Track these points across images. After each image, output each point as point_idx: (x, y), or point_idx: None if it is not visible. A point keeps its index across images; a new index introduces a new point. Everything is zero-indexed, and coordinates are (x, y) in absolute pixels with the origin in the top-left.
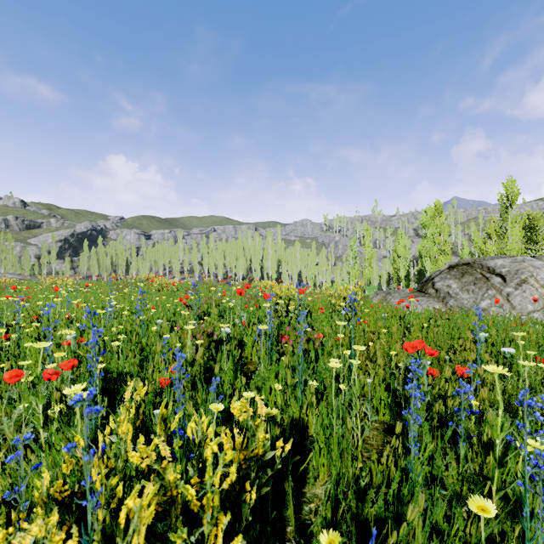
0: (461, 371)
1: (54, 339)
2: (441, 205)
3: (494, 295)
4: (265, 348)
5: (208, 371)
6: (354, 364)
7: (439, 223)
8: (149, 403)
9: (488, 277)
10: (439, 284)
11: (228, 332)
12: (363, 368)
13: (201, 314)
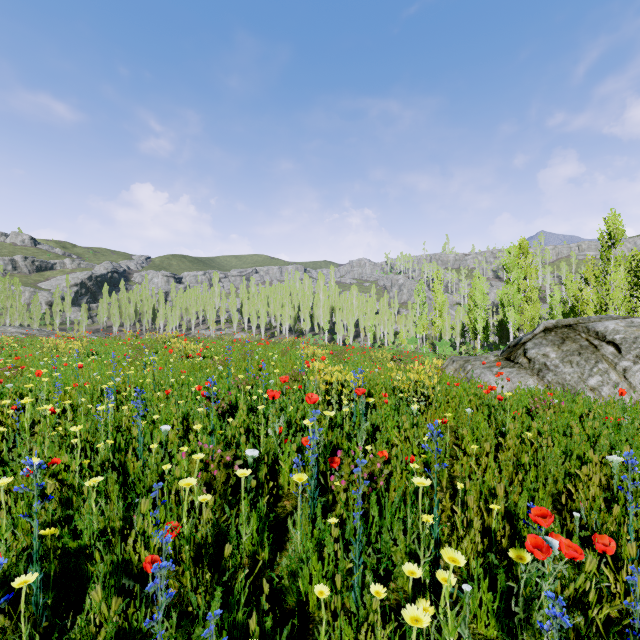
0: (602, 547)
1: (18, 459)
2: (527, 243)
3: (606, 370)
4: (308, 474)
5: (220, 536)
6: (446, 580)
7: (524, 264)
8: (108, 639)
9: (597, 345)
10: (532, 352)
11: (255, 457)
12: (446, 510)
13: (227, 407)
